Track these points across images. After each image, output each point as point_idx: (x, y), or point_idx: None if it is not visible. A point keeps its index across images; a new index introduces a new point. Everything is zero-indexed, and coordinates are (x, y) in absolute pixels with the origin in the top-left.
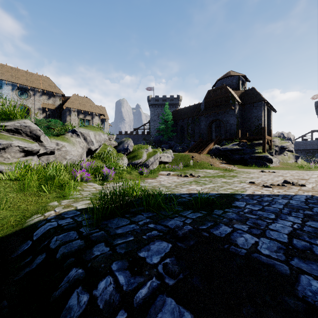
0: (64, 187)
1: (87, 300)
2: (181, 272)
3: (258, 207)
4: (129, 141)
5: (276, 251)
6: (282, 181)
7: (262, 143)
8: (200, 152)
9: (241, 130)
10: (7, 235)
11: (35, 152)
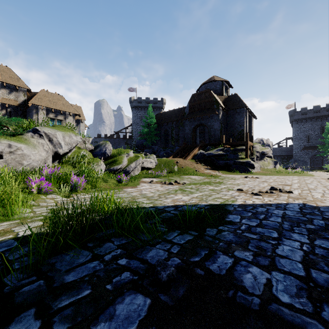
0: (7, 203)
1: None
2: None
3: (255, 222)
4: (107, 144)
5: (297, 294)
6: (268, 187)
7: (244, 149)
8: (185, 158)
9: (225, 136)
10: None
11: None
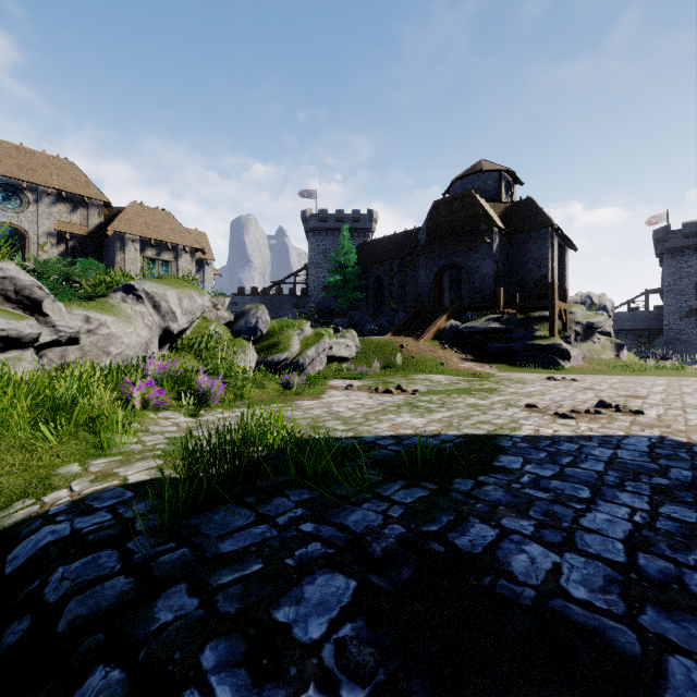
0: (99, 427)
1: None
2: (380, 663)
3: (550, 469)
4: (260, 311)
5: (602, 588)
6: (594, 401)
7: (548, 316)
8: (419, 336)
9: (505, 289)
10: None
11: (27, 340)
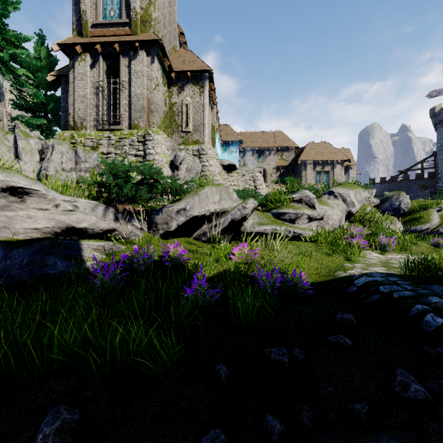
0: (351, 252)
1: (441, 321)
2: None
3: None
4: (402, 196)
5: None
6: None
7: None
8: None
9: None
10: (327, 280)
11: (313, 218)
